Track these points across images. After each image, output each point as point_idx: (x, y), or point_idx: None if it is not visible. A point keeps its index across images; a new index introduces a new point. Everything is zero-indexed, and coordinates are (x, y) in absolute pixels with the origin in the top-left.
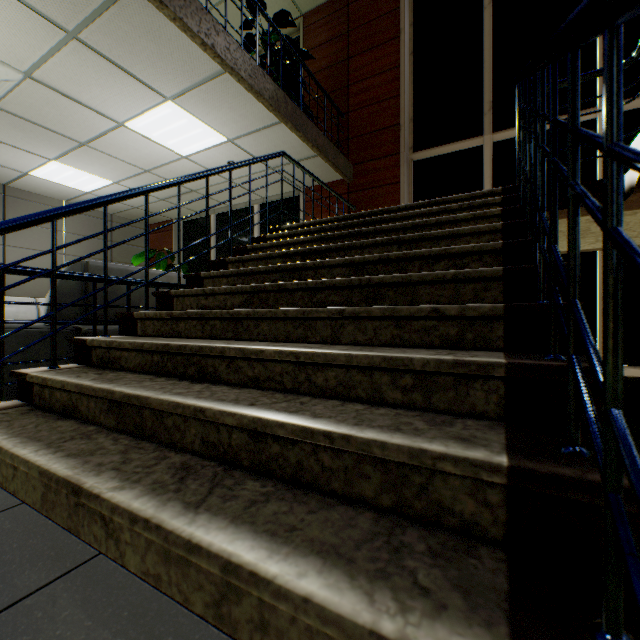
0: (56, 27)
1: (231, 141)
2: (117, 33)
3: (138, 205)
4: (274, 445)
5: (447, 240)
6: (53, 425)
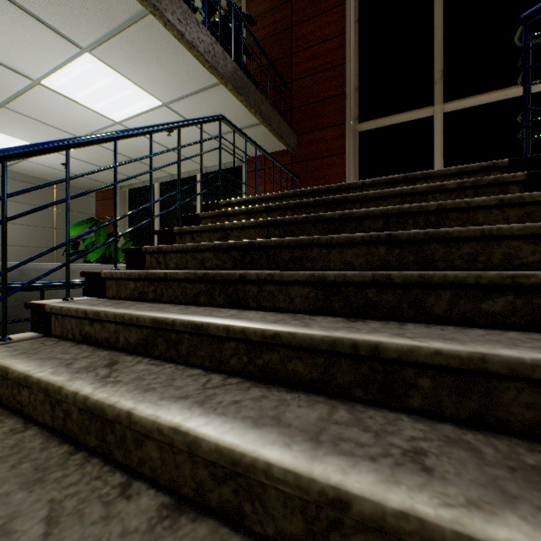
0: None
1: (166, 105)
2: None
3: (80, 173)
4: None
5: (475, 243)
6: None
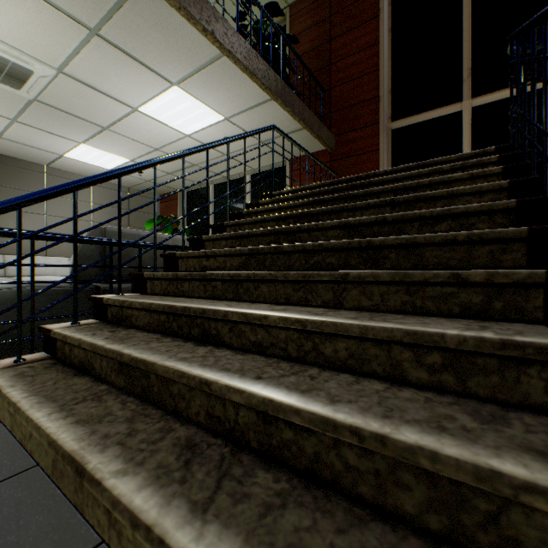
0: (81, 26)
1: (227, 119)
2: (131, 27)
3: (150, 179)
4: (286, 430)
5: (444, 200)
6: (69, 382)
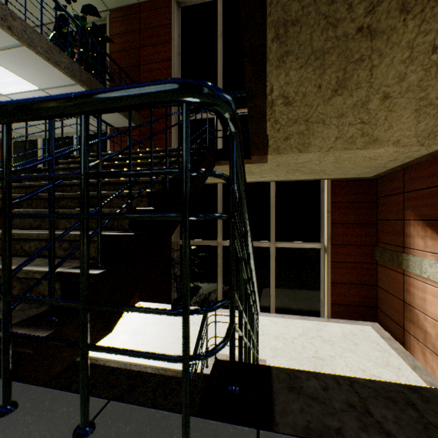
0: None
1: (43, 90)
2: None
3: None
4: None
5: None
6: None
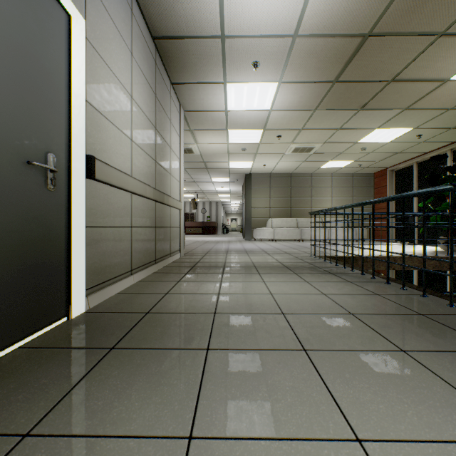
0: None
1: None
2: None
3: None
4: None
5: None
6: None
